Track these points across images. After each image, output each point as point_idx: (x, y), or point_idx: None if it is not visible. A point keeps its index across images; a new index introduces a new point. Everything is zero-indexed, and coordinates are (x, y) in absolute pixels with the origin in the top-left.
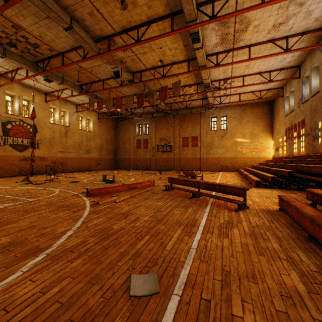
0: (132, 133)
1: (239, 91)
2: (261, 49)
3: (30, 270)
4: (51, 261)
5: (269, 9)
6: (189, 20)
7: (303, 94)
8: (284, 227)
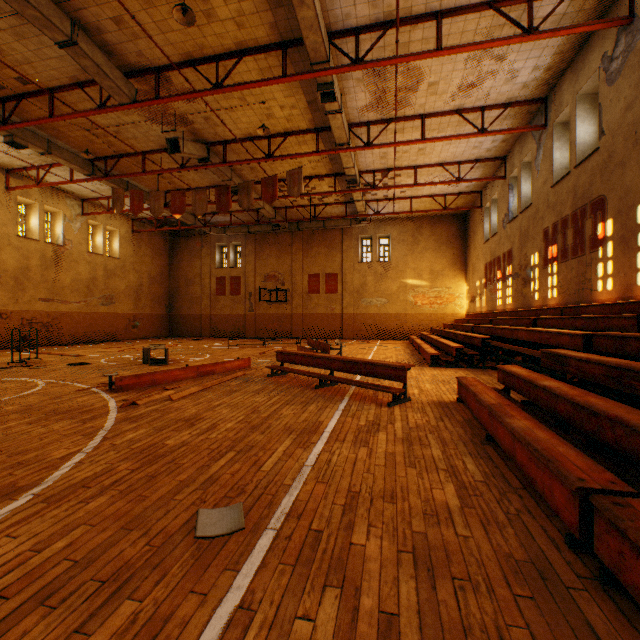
0: (207, 263)
1: (409, 193)
2: (442, 123)
3: (4, 521)
4: (45, 504)
5: (452, 59)
6: (315, 60)
7: (509, 206)
8: (456, 426)
